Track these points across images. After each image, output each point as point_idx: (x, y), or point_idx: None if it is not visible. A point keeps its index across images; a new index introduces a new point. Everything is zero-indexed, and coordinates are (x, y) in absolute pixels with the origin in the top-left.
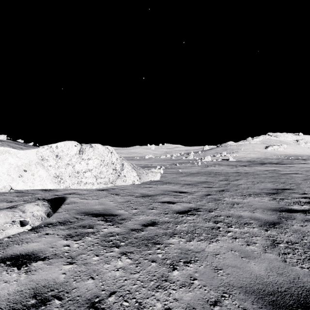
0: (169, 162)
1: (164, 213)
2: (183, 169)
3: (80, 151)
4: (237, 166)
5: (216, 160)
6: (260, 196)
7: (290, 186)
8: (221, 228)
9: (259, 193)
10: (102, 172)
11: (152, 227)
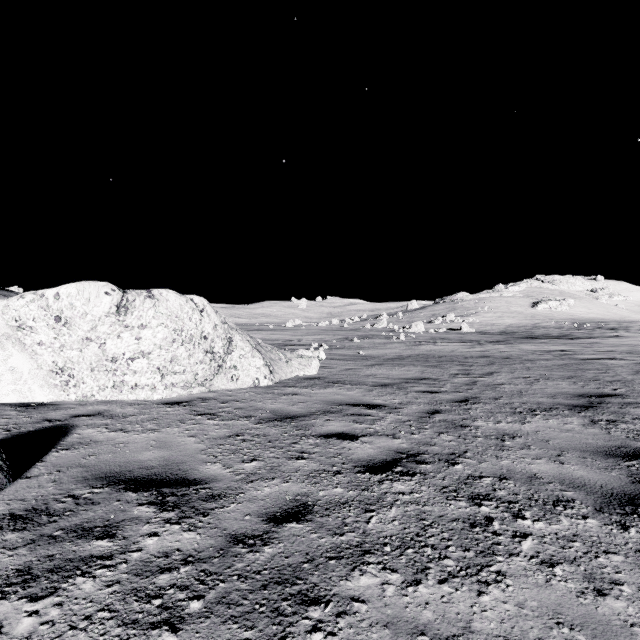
0: (338, 335)
1: (332, 472)
2: (368, 349)
3: (119, 308)
4: (481, 344)
5: (436, 331)
6: (557, 414)
7: (613, 388)
8: (496, 524)
9: (552, 408)
10: (178, 358)
11: (297, 525)
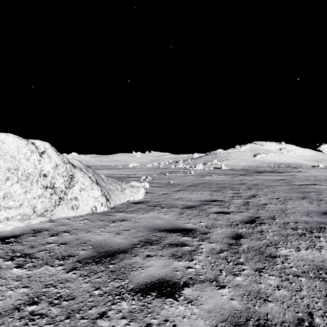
0: (157, 171)
1: None
2: (174, 180)
3: None
4: (236, 176)
5: (208, 169)
6: None
7: None
8: None
9: (321, 227)
10: (13, 194)
11: None
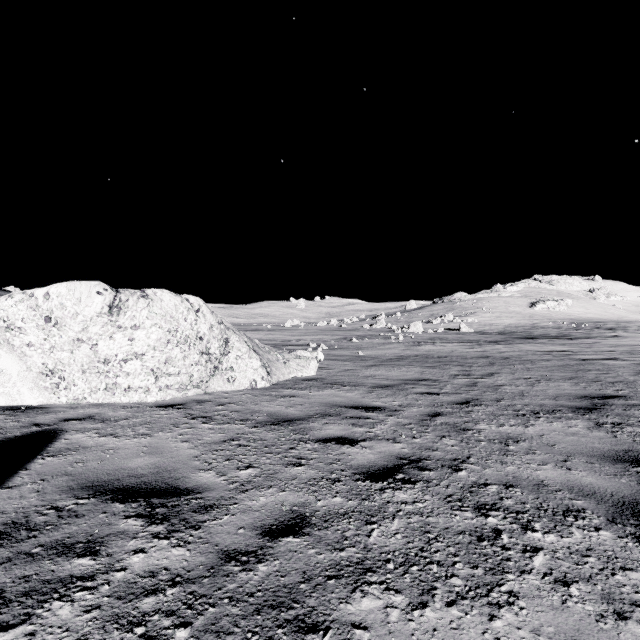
0: (336, 335)
1: (331, 480)
2: (367, 350)
3: (111, 308)
4: (480, 344)
5: (434, 331)
6: (561, 417)
7: (615, 390)
8: (504, 537)
9: (555, 410)
10: (173, 359)
11: (293, 539)
